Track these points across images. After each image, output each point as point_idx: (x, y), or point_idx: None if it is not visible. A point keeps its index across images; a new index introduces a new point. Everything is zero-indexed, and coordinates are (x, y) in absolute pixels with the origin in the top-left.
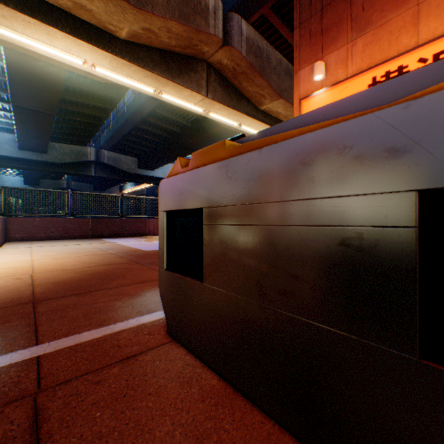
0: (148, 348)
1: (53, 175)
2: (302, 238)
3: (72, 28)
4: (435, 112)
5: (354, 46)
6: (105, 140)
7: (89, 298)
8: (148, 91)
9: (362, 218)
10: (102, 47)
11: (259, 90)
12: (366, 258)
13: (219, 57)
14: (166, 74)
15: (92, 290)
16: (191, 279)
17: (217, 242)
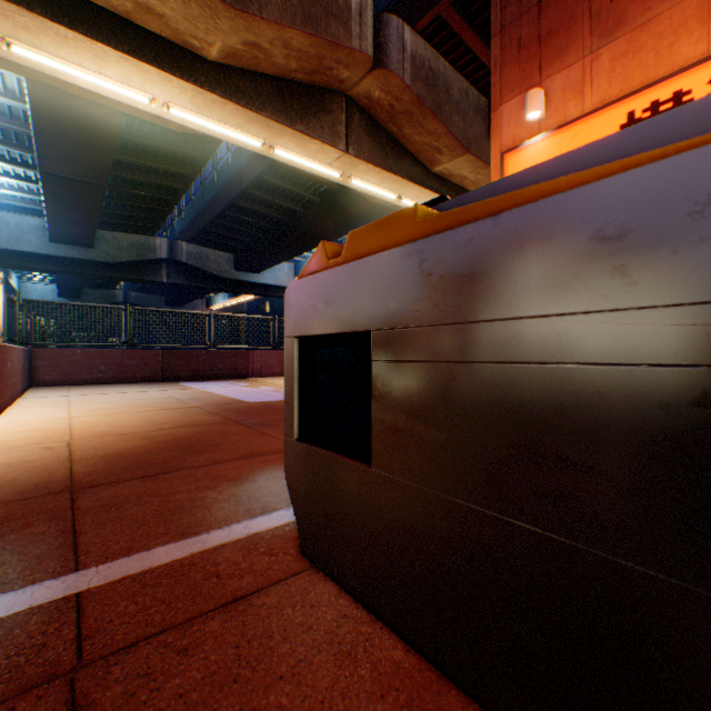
0: (269, 581)
1: (103, 282)
2: (596, 391)
3: (133, 44)
4: None
5: (595, 61)
6: (184, 226)
7: (162, 484)
8: (253, 145)
9: None
10: (180, 74)
11: (432, 140)
12: None
13: (367, 87)
14: (281, 117)
15: (167, 470)
16: (348, 460)
17: (401, 394)
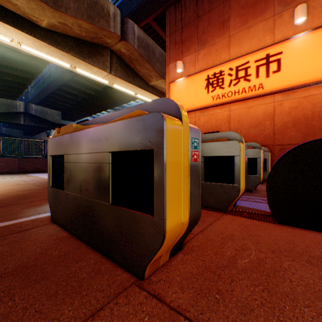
0: (37, 226)
1: None
2: (90, 168)
3: (0, 15)
4: (112, 129)
5: (199, 54)
6: (33, 96)
7: (7, 208)
8: (66, 66)
9: (101, 160)
10: (26, 31)
11: (148, 72)
12: (102, 174)
13: (119, 47)
14: (79, 55)
15: (11, 204)
16: (61, 190)
17: (69, 171)
